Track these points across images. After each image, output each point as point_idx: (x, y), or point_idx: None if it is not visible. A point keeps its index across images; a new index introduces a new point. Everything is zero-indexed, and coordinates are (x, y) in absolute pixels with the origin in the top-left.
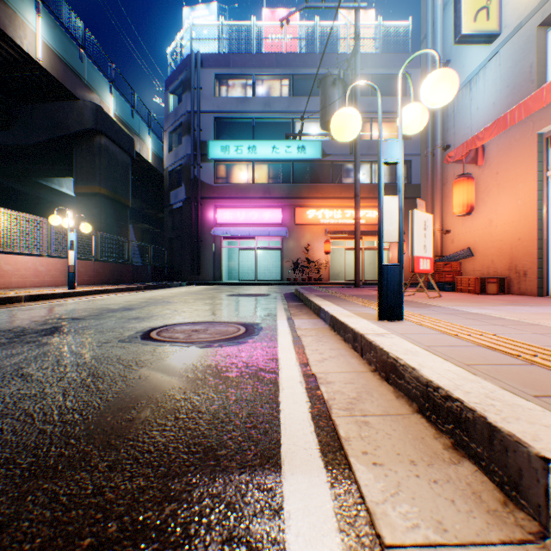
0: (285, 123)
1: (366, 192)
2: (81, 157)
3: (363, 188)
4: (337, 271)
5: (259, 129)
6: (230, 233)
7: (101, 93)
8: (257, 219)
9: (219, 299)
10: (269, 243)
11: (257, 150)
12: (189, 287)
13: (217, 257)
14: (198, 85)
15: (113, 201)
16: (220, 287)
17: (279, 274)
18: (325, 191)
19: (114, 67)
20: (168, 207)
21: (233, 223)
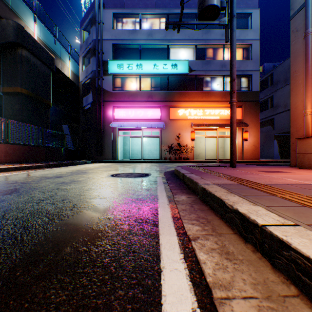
0: (162, 49)
1: (220, 97)
2: (6, 65)
3: (218, 94)
4: (198, 153)
5: (144, 53)
6: (123, 126)
7: (25, 19)
8: (143, 115)
9: (90, 183)
10: (152, 133)
11: (143, 67)
12: (89, 165)
13: (114, 143)
14: (101, 20)
15: (34, 100)
16: (114, 164)
17: (158, 155)
18: (191, 96)
19: (38, 3)
20: (81, 108)
21: (126, 119)
